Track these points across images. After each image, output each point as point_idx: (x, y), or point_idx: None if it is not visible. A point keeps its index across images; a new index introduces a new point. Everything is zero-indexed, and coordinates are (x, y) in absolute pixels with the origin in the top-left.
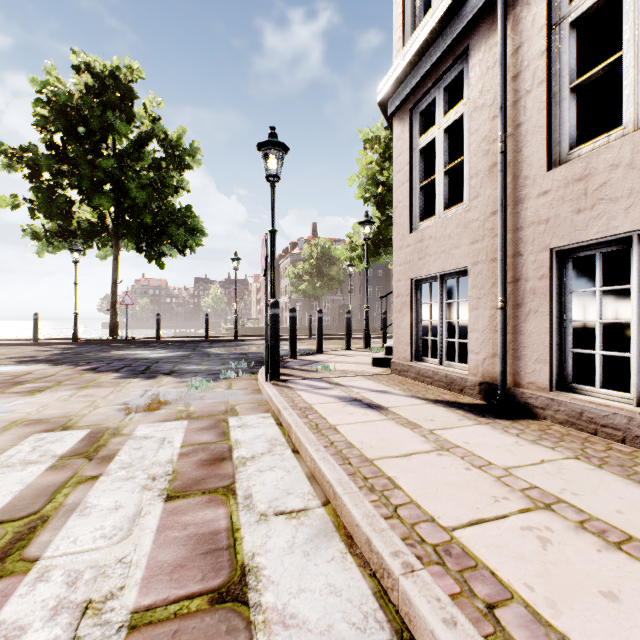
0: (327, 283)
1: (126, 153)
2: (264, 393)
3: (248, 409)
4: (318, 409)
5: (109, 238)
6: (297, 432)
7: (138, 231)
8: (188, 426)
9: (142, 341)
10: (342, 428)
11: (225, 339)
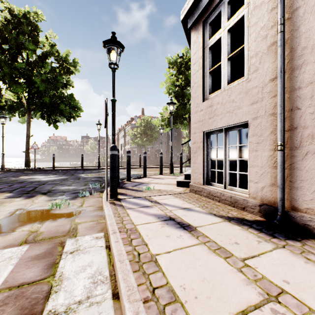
0: (149, 139)
1: (34, 62)
2: (104, 211)
3: (87, 228)
4: (141, 231)
5: (25, 111)
6: (118, 273)
7: (42, 107)
8: (24, 254)
9: (44, 169)
10: (162, 260)
11: (93, 168)
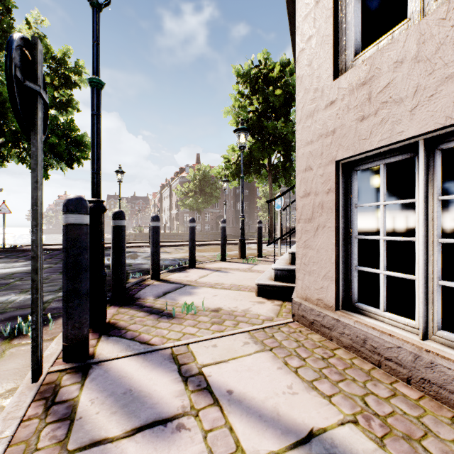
0: (207, 199)
1: (3, 63)
2: None
3: None
4: None
5: None
6: None
7: (17, 141)
8: None
9: (19, 249)
10: None
11: (108, 246)
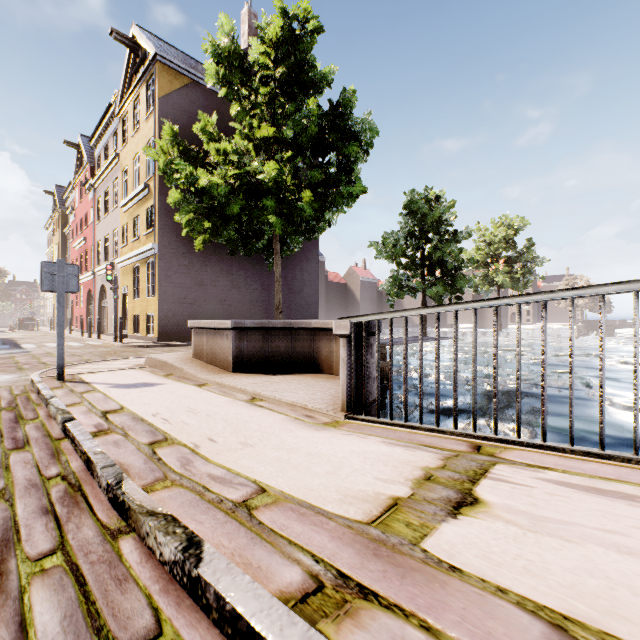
0: None
1: None
2: None
3: None
4: None
5: None
6: None
7: None
8: None
9: None
10: None
11: None
